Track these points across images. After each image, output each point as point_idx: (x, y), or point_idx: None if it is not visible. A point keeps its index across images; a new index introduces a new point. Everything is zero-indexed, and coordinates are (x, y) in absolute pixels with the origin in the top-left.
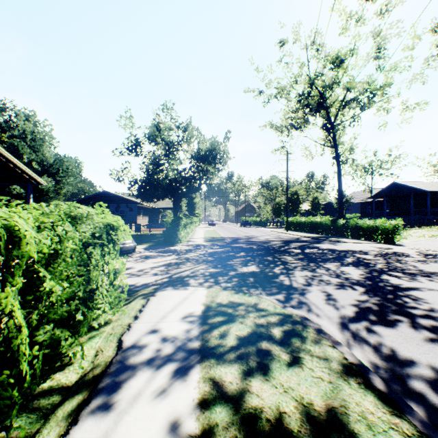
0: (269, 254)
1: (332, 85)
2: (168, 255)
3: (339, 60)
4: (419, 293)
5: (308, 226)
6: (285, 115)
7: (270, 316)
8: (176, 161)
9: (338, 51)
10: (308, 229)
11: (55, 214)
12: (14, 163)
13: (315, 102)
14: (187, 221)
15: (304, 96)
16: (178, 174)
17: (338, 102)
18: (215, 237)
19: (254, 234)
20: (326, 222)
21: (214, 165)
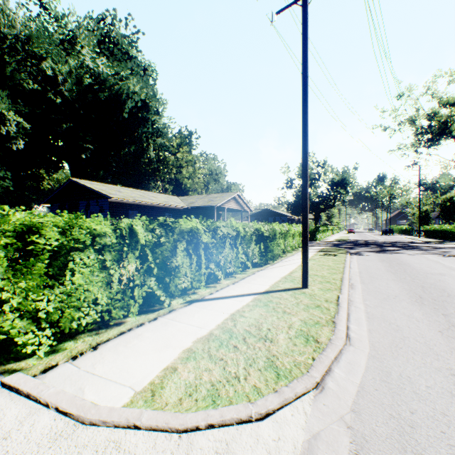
0: (365, 245)
1: (446, 120)
2: (312, 243)
3: (448, 104)
4: (400, 251)
5: (440, 233)
6: (414, 138)
7: (338, 249)
8: (316, 189)
9: (448, 97)
10: (440, 236)
11: (298, 226)
12: (246, 204)
13: (433, 134)
14: (323, 228)
15: (423, 129)
16: (317, 197)
17: (454, 132)
18: (343, 239)
19: (379, 239)
20: (451, 230)
21: (346, 187)
